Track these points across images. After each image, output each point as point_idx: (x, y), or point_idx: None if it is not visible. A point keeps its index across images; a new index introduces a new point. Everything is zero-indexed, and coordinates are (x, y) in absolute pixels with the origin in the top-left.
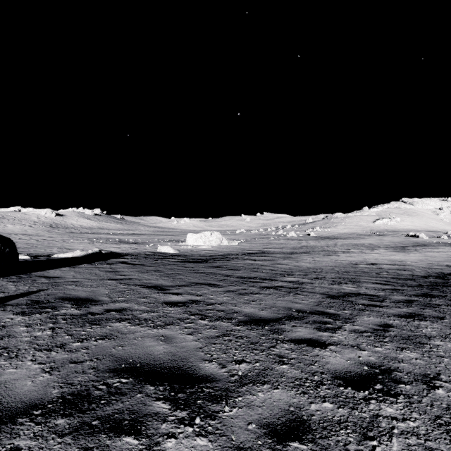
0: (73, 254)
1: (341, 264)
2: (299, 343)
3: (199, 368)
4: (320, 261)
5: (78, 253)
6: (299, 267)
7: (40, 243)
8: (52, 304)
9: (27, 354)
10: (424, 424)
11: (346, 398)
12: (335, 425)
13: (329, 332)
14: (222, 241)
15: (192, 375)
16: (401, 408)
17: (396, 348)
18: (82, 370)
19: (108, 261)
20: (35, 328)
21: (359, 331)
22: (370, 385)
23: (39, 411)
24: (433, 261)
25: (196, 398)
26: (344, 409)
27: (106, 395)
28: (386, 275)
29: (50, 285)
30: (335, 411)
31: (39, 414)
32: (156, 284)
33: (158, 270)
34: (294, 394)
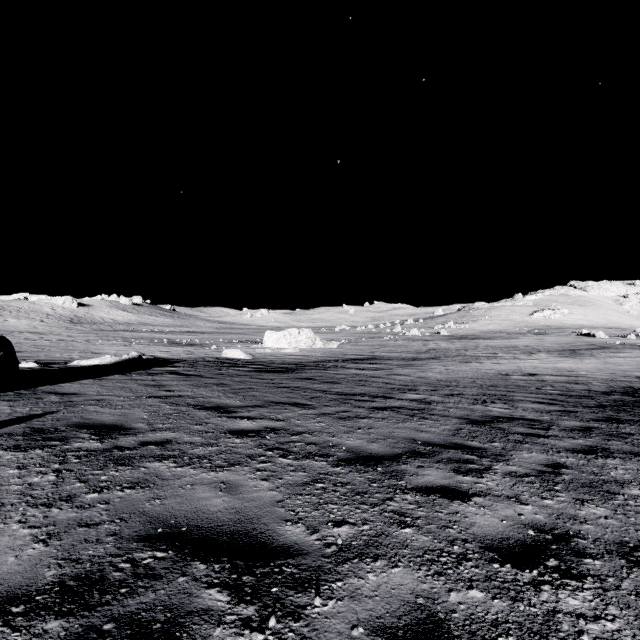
0: (101, 360)
1: (485, 375)
2: (428, 493)
3: (276, 533)
4: (455, 370)
5: (108, 359)
6: (426, 379)
7: (55, 345)
8: (62, 433)
9: (15, 511)
10: (629, 626)
11: (504, 582)
12: (490, 629)
13: (473, 475)
14: (315, 342)
15: (266, 545)
16: (590, 598)
17: (574, 500)
18: (95, 537)
19: (150, 371)
20: (32, 471)
21: (517, 474)
22: (539, 560)
23: (20, 607)
24: (616, 370)
25: (271, 583)
26: (502, 600)
27: (129, 579)
28: (551, 391)
29: (62, 406)
30: (489, 605)
31: (19, 613)
32: (217, 404)
33: (222, 384)
34: (423, 577)
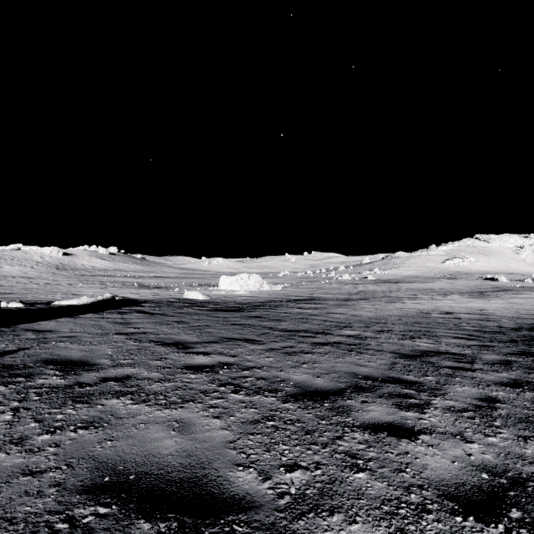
0: (79, 300)
1: (409, 313)
2: (376, 431)
3: (227, 481)
4: (382, 309)
5: (85, 299)
6: (358, 317)
7: (41, 288)
8: (29, 369)
9: None
10: None
11: None
12: None
13: (415, 411)
14: (262, 285)
15: (216, 496)
16: None
17: (516, 437)
18: (37, 489)
19: (120, 310)
20: None
21: (456, 409)
22: (501, 510)
23: None
24: (520, 309)
25: None
26: None
27: None
28: (467, 327)
29: (36, 342)
30: None
31: None
32: (176, 340)
33: (182, 322)
34: None
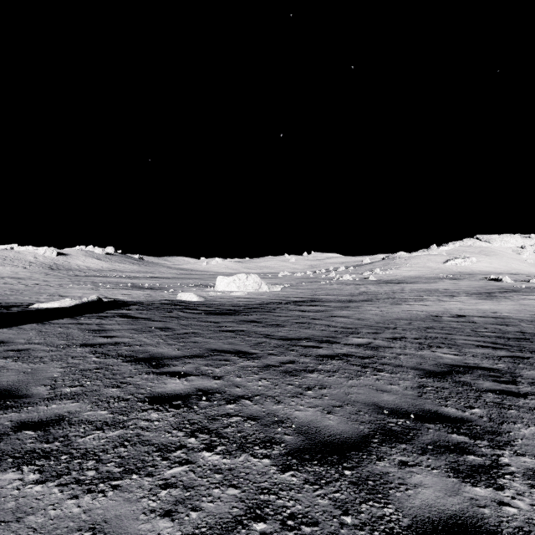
0: (61, 303)
1: (418, 316)
2: None
3: None
4: (389, 311)
5: (68, 302)
6: (364, 321)
7: (29, 288)
8: None
9: None
10: None
11: None
12: None
13: (485, 483)
14: (261, 286)
15: None
16: None
17: None
18: None
19: (102, 314)
20: None
21: None
22: None
23: None
24: (534, 311)
25: None
26: None
27: None
28: (487, 333)
29: None
30: None
31: None
32: (152, 353)
33: (167, 328)
34: None
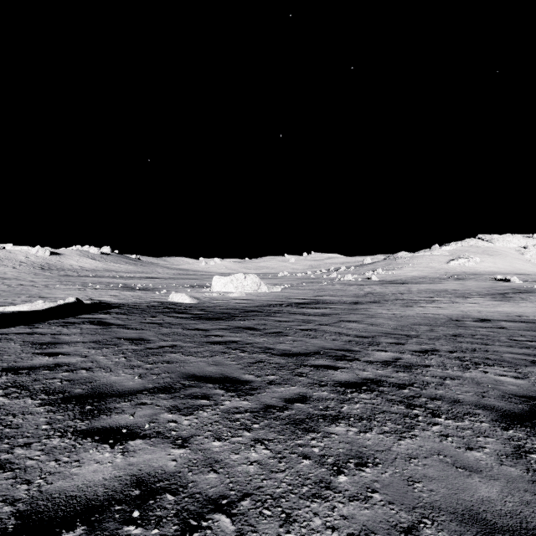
0: (31, 305)
1: (437, 321)
2: None
3: None
4: (402, 315)
5: (40, 304)
6: (379, 327)
7: (10, 289)
8: None
9: None
10: None
11: None
12: None
13: None
14: (260, 286)
15: None
16: None
17: None
18: None
19: (71, 319)
20: None
21: None
22: None
23: None
24: None
25: None
26: None
27: None
28: (529, 343)
29: None
30: None
31: None
32: (97, 385)
33: (140, 339)
34: None
